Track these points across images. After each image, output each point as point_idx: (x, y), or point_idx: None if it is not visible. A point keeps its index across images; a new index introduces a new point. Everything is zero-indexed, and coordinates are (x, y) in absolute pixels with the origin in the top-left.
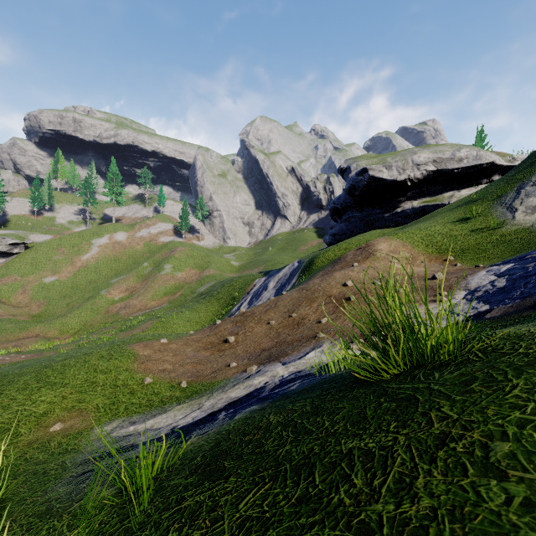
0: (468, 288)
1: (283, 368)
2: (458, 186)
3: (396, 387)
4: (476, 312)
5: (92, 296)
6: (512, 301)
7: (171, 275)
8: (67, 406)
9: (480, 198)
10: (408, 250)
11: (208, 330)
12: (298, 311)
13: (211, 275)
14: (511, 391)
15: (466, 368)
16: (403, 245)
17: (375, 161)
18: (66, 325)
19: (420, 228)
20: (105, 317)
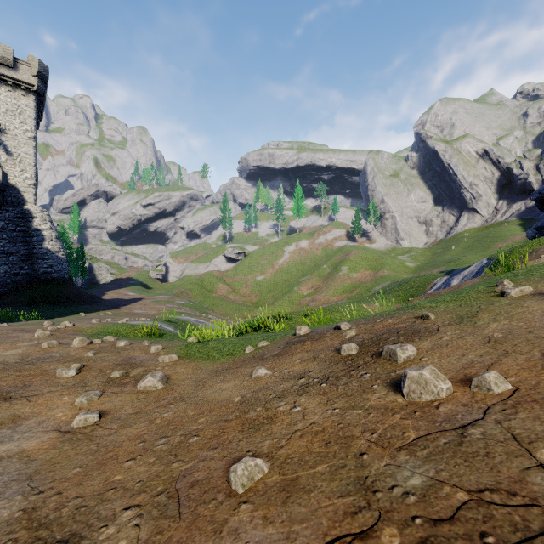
0: None
1: None
2: None
3: None
4: None
5: (288, 291)
6: None
7: (347, 276)
8: (348, 318)
9: None
10: None
11: (403, 303)
12: None
13: (385, 275)
14: None
15: None
16: None
17: None
18: (274, 311)
19: None
20: (299, 307)
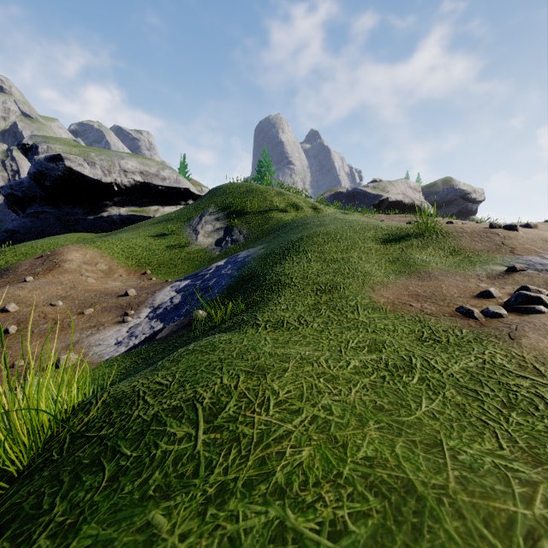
0: (153, 305)
1: None
2: (163, 202)
3: None
4: (151, 333)
5: None
6: (179, 318)
7: None
8: None
9: (176, 217)
10: (106, 262)
11: None
12: None
13: None
14: (39, 537)
15: (26, 488)
16: (101, 256)
17: (75, 151)
18: None
19: (122, 238)
20: None
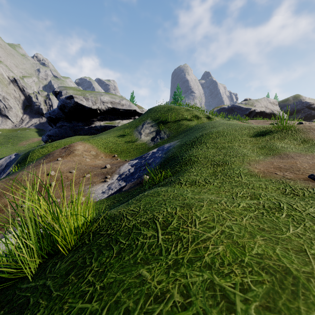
0: (120, 173)
1: None
2: (122, 118)
3: (25, 287)
4: (120, 187)
5: None
6: (134, 180)
7: None
8: None
9: (129, 126)
10: (95, 150)
11: None
12: (1, 200)
13: None
14: (88, 276)
15: (76, 255)
16: (92, 147)
17: (79, 93)
18: None
19: (102, 138)
20: None
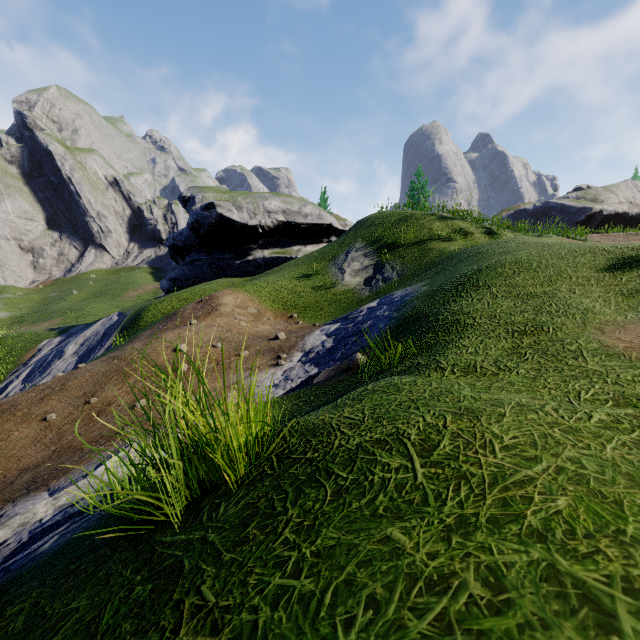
0: (305, 349)
1: (49, 503)
2: (305, 241)
3: (169, 541)
4: (307, 377)
5: None
6: (334, 363)
7: None
8: None
9: (320, 256)
10: (255, 306)
11: None
12: (102, 394)
13: None
14: (283, 531)
15: (254, 493)
16: (250, 300)
17: (225, 197)
18: None
19: (269, 281)
20: None
